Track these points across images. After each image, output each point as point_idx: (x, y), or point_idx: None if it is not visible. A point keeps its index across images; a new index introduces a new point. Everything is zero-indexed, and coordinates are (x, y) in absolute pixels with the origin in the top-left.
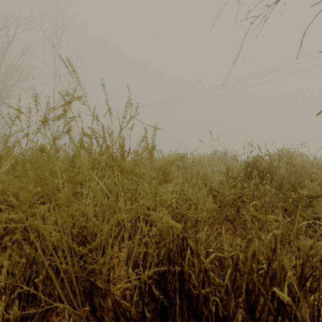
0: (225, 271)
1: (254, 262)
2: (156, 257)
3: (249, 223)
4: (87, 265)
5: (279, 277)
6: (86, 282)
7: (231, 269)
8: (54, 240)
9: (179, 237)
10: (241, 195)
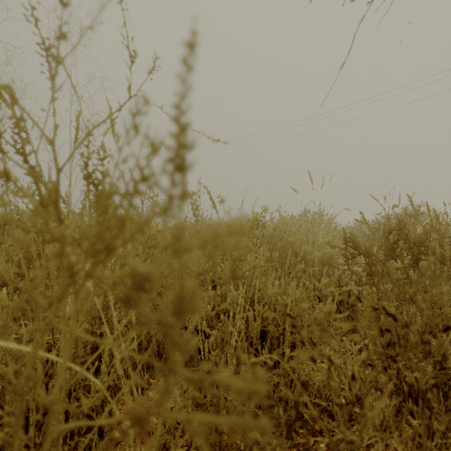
0: None
1: None
2: None
3: None
4: None
5: None
6: None
7: None
8: None
9: None
10: None
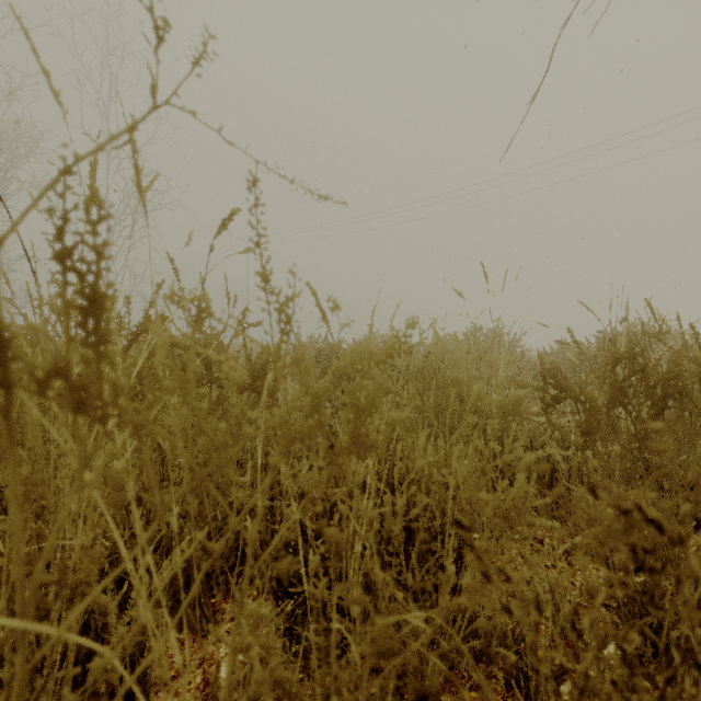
0: None
1: None
2: None
3: None
4: None
5: None
6: None
7: None
8: None
9: None
10: None
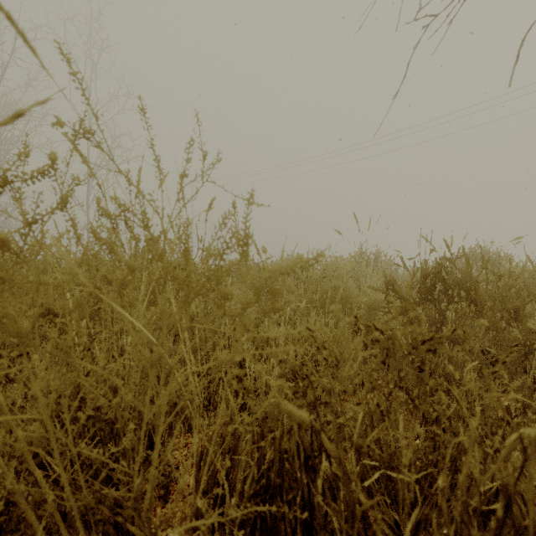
0: (393, 490)
1: (472, 497)
2: (254, 467)
3: (443, 395)
4: (107, 491)
5: (532, 535)
6: (108, 523)
7: (418, 509)
8: (24, 445)
9: (302, 428)
10: (428, 338)
